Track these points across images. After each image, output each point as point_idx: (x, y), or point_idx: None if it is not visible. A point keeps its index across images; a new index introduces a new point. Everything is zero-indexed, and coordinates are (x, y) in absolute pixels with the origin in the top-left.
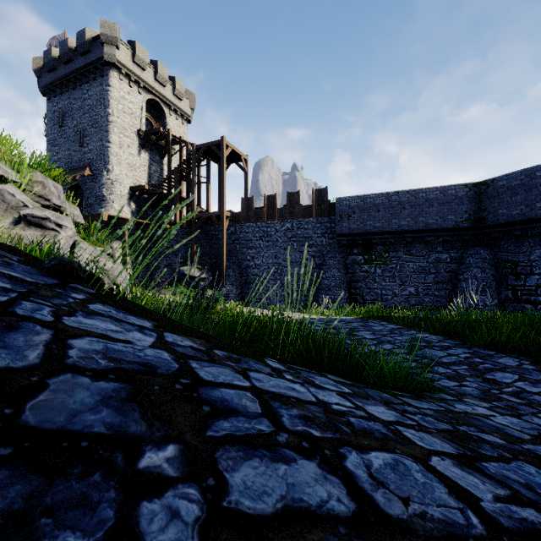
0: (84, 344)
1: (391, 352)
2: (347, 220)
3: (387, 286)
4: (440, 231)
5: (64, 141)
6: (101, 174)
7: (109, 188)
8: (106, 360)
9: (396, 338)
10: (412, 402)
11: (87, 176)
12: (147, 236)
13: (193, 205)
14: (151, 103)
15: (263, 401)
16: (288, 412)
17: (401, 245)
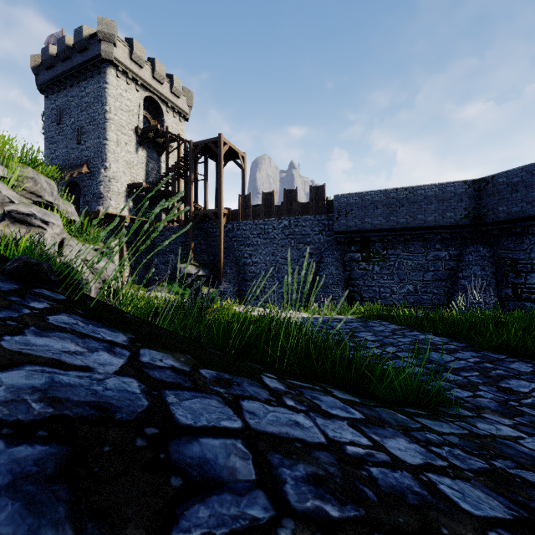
0: (20, 378)
1: (395, 356)
2: (345, 217)
3: (385, 284)
4: (439, 228)
5: (62, 139)
6: (98, 171)
7: (106, 186)
8: (44, 403)
9: (399, 340)
10: (432, 425)
11: (84, 173)
12: (144, 233)
13: (191, 203)
14: (149, 101)
15: (258, 455)
16: (292, 472)
17: (399, 242)
